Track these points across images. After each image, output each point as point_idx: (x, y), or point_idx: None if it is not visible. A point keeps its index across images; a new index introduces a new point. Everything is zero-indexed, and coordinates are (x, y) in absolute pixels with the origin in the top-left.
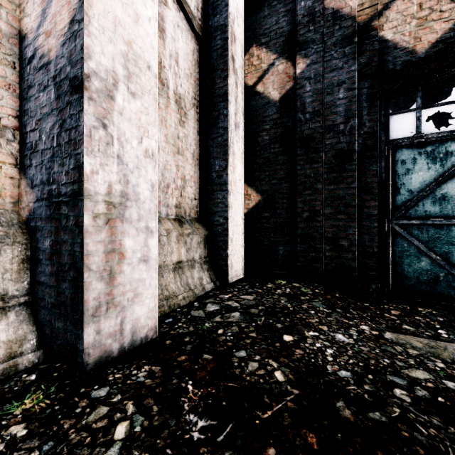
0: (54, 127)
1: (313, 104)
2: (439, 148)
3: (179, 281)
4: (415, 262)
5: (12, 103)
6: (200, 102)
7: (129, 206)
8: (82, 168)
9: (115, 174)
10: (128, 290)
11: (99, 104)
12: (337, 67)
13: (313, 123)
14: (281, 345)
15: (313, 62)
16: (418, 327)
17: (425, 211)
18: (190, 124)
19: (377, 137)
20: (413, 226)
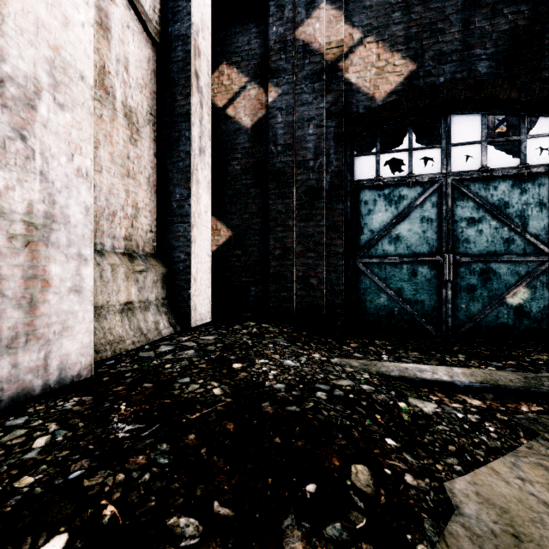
0: None
1: (284, 137)
2: (394, 191)
3: (128, 325)
4: (376, 299)
5: None
6: (157, 119)
7: (56, 229)
8: None
9: (37, 192)
10: (54, 322)
11: (17, 113)
12: (307, 102)
13: (284, 156)
14: (228, 371)
15: (284, 93)
16: (367, 354)
17: (383, 250)
18: (144, 143)
19: (343, 177)
20: (374, 264)
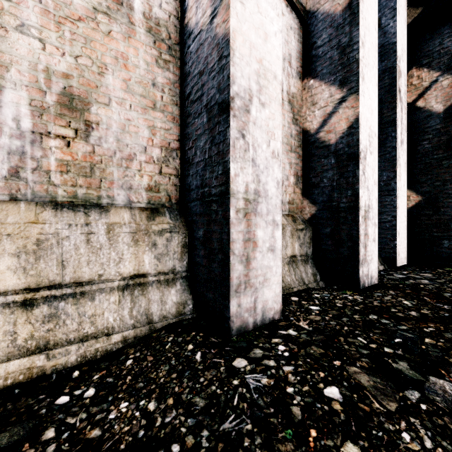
0: (334, 176)
1: None
2: None
3: None
4: None
5: (300, 164)
6: None
7: (370, 211)
8: (358, 195)
9: (366, 196)
10: (369, 255)
11: (362, 164)
12: None
13: None
14: None
15: None
16: None
17: None
18: None
19: None
20: None
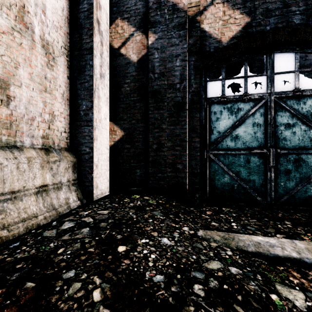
0: None
1: (159, 68)
2: (234, 105)
3: (42, 203)
4: (221, 178)
5: None
6: (70, 52)
7: None
8: None
9: None
10: None
11: None
12: (175, 44)
13: (159, 81)
14: (113, 258)
15: (159, 38)
16: (220, 222)
17: (227, 145)
18: (59, 68)
19: (199, 95)
20: (220, 155)
